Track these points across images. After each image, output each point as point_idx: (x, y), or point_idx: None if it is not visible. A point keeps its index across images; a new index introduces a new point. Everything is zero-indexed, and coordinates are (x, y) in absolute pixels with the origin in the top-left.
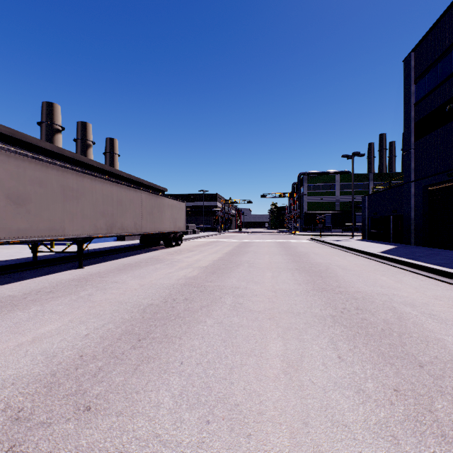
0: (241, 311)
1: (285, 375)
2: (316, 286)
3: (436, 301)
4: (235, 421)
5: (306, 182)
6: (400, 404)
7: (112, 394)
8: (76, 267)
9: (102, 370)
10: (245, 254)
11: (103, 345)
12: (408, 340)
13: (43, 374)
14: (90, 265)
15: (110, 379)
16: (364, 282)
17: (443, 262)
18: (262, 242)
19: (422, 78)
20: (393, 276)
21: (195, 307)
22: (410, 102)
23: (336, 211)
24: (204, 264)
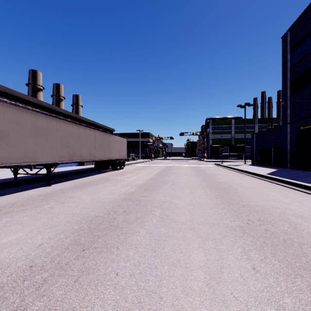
0: (168, 222)
1: (209, 288)
2: (223, 200)
3: None
4: None
5: (211, 125)
6: None
7: None
8: (46, 185)
9: (46, 282)
10: (169, 175)
11: (52, 255)
12: (309, 251)
13: None
14: (57, 183)
15: (51, 292)
16: (260, 197)
17: None
18: (181, 166)
19: (296, 49)
20: (280, 192)
21: (131, 218)
22: (286, 67)
23: (232, 144)
24: (139, 183)
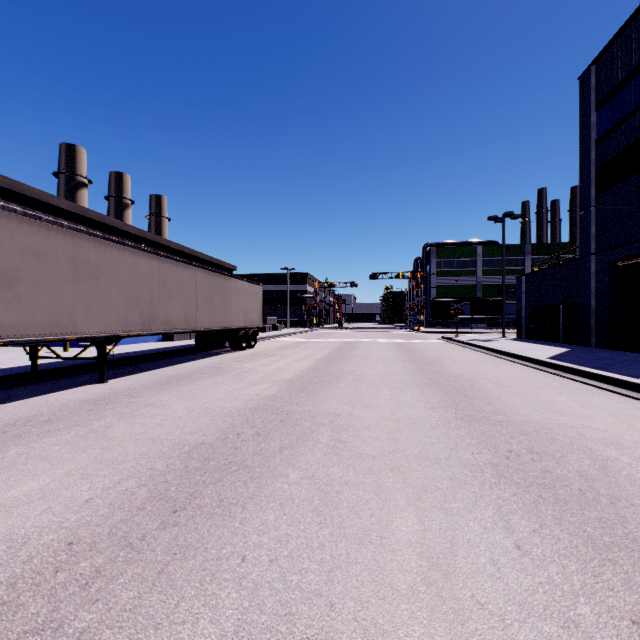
0: (345, 455)
1: (427, 586)
2: (459, 412)
3: None
4: None
5: (434, 257)
6: None
7: (110, 631)
8: (96, 380)
9: (100, 575)
10: (349, 360)
11: (112, 522)
12: (630, 512)
13: None
14: (118, 377)
15: (112, 594)
16: (534, 406)
17: None
18: (373, 342)
19: (608, 102)
20: (576, 395)
21: (270, 449)
22: (589, 139)
23: (478, 298)
24: (287, 376)
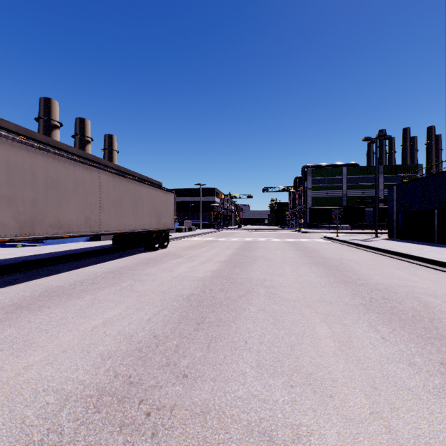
0: None
1: None
2: None
3: None
4: None
5: (310, 176)
6: None
7: None
8: None
9: None
10: (254, 263)
11: None
12: None
13: None
14: None
15: None
16: None
17: None
18: (269, 242)
19: None
20: None
21: None
22: None
23: (344, 206)
24: (186, 289)
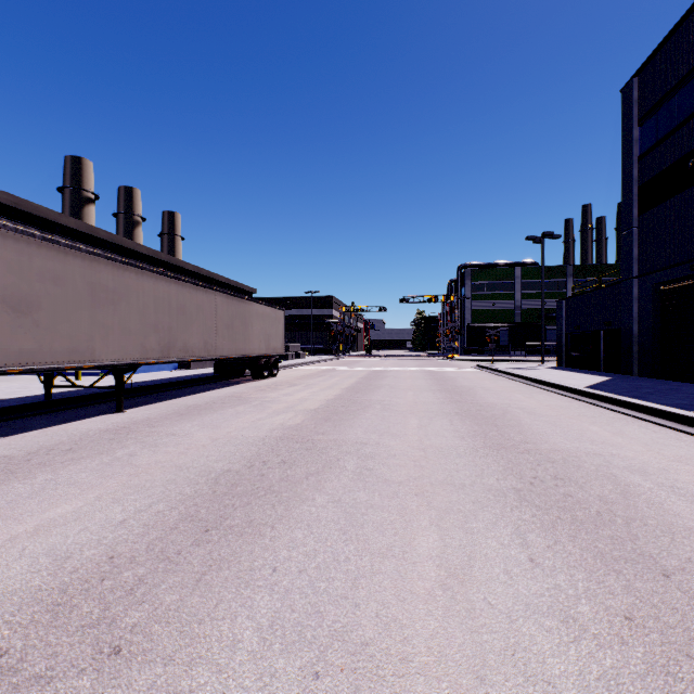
0: (371, 481)
1: (444, 591)
2: (488, 441)
3: (680, 466)
4: (362, 674)
5: (469, 280)
6: (638, 643)
7: (159, 625)
8: (113, 410)
9: (143, 582)
10: (377, 390)
11: (148, 539)
12: (642, 531)
13: (47, 588)
14: (136, 407)
15: (157, 597)
16: (565, 435)
17: (686, 403)
18: (403, 371)
19: (651, 117)
20: (609, 425)
21: (297, 475)
22: (631, 155)
23: (516, 323)
24: (312, 405)
